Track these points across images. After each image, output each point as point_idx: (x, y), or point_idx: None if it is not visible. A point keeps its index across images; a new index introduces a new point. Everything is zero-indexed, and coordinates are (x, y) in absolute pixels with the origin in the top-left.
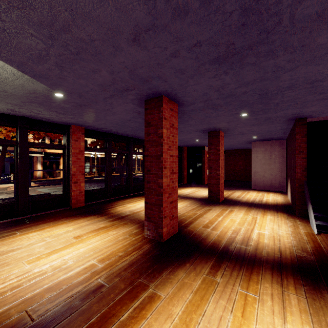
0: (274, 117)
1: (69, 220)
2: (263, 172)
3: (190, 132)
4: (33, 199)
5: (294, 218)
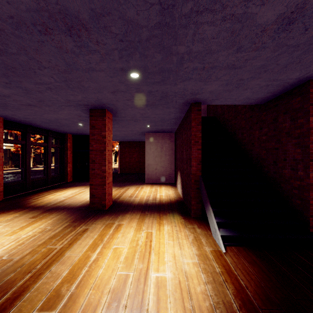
0: (172, 94)
1: None
2: (155, 164)
3: (60, 106)
4: None
5: (191, 222)
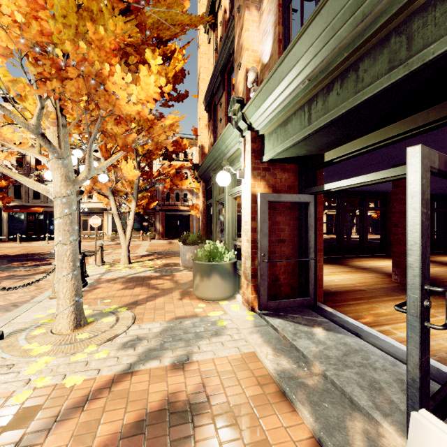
0: None
1: None
2: None
3: None
4: None
5: None
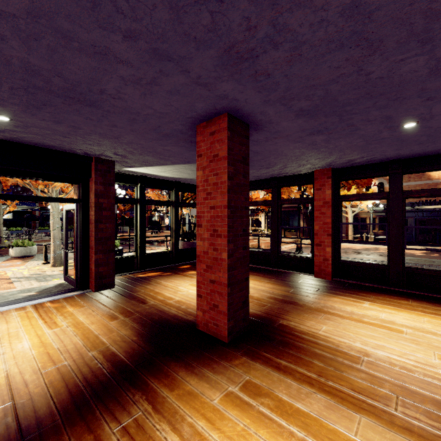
0: None
1: (269, 282)
2: None
3: None
4: (282, 254)
5: None
